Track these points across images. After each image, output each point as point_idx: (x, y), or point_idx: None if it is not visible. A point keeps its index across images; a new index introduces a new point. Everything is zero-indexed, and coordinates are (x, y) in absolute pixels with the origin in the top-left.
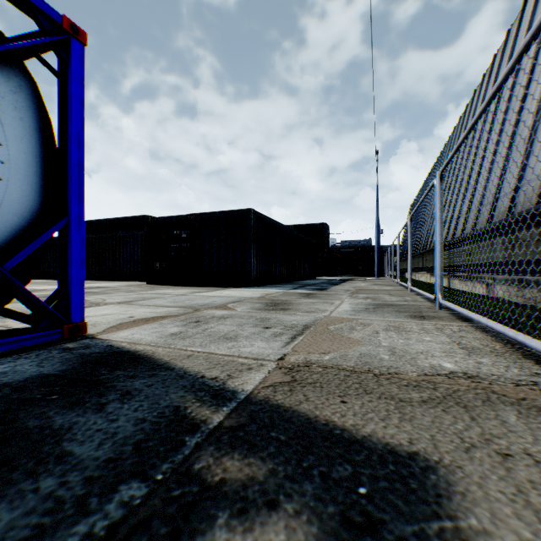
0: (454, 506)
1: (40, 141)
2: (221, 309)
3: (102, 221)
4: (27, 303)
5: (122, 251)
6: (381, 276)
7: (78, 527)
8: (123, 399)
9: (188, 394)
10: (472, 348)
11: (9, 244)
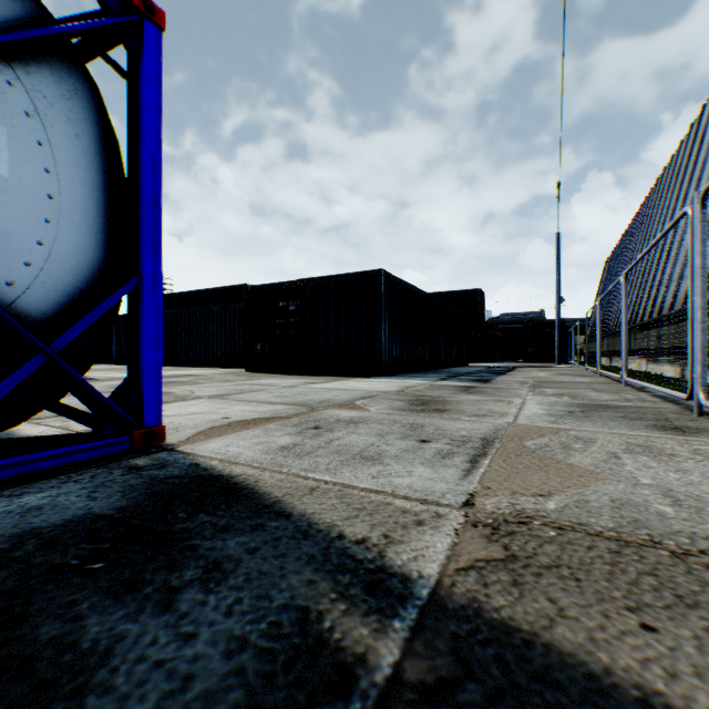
0: None
1: (103, 169)
2: (347, 409)
3: (193, 292)
4: (84, 398)
5: (216, 330)
6: (563, 363)
7: None
8: (208, 580)
9: (321, 576)
10: None
11: (60, 314)
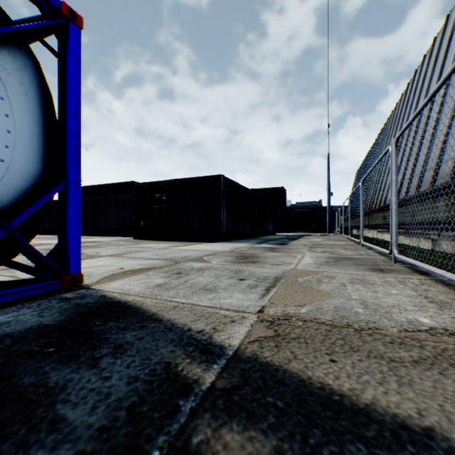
0: None
1: (43, 113)
2: (198, 262)
3: (96, 186)
4: (30, 257)
5: (113, 211)
6: (331, 233)
7: None
8: (116, 353)
9: (178, 348)
10: (440, 302)
11: (15, 205)
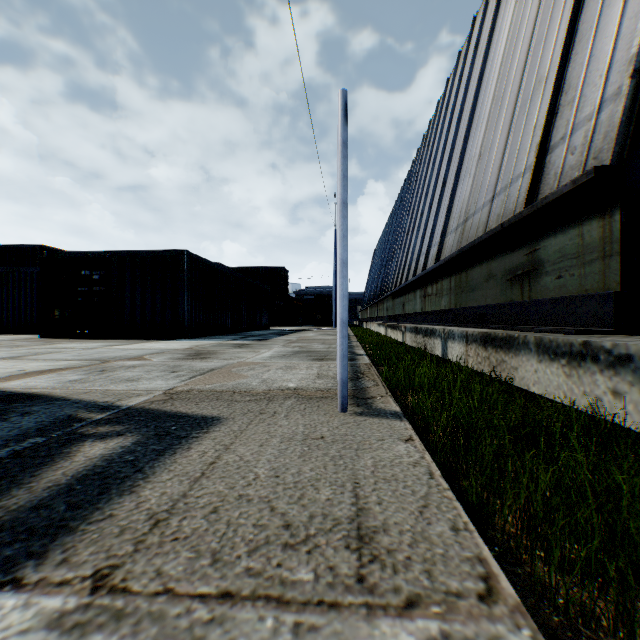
0: (214, 427)
1: None
2: (134, 360)
3: None
4: None
5: (1, 294)
6: None
7: (6, 450)
8: (25, 415)
9: (82, 409)
10: (324, 376)
11: None
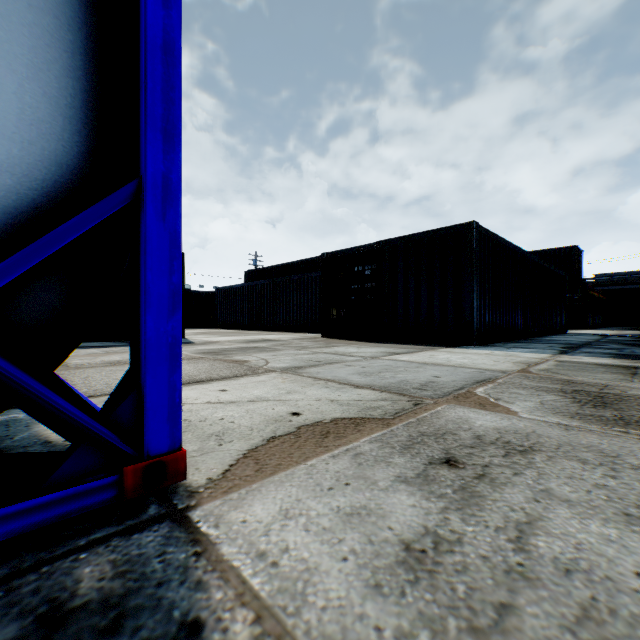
0: None
1: None
2: (472, 406)
3: (278, 266)
4: (26, 407)
5: (296, 297)
6: None
7: None
8: None
9: None
10: None
11: None
